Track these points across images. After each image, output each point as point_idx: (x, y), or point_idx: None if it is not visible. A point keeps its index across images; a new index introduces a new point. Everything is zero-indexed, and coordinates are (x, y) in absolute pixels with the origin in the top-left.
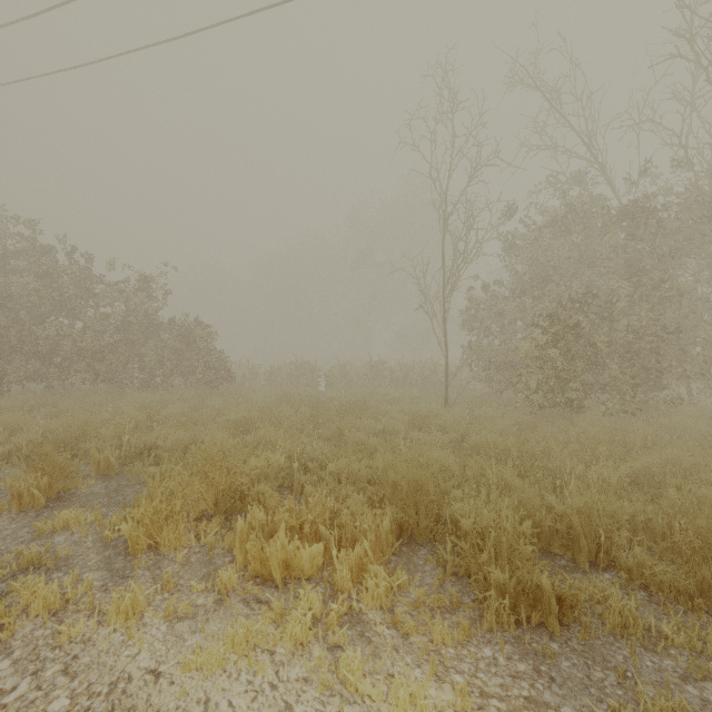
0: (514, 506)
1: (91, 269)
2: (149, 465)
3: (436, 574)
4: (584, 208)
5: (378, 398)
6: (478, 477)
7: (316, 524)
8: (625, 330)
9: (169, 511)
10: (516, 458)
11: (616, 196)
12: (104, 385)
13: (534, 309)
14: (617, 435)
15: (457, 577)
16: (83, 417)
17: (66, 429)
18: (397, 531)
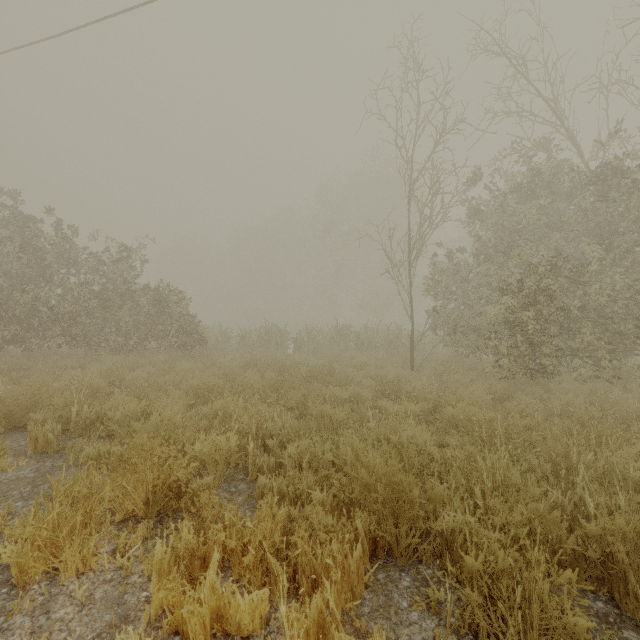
0: (526, 521)
1: (68, 237)
2: (100, 437)
3: (428, 630)
4: (551, 172)
5: (344, 362)
6: (465, 466)
7: (263, 546)
8: (598, 294)
9: (84, 516)
10: (504, 439)
11: (583, 160)
12: (82, 348)
13: (499, 274)
14: (613, 410)
15: (459, 637)
16: (37, 385)
17: (17, 398)
18: (370, 546)
